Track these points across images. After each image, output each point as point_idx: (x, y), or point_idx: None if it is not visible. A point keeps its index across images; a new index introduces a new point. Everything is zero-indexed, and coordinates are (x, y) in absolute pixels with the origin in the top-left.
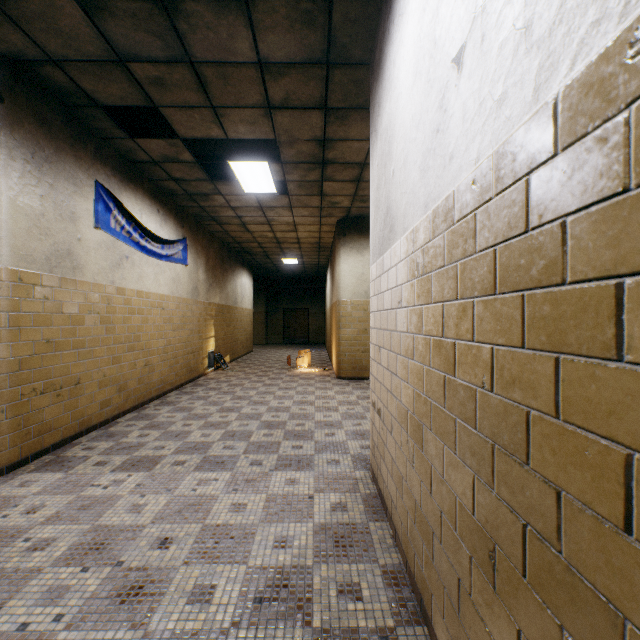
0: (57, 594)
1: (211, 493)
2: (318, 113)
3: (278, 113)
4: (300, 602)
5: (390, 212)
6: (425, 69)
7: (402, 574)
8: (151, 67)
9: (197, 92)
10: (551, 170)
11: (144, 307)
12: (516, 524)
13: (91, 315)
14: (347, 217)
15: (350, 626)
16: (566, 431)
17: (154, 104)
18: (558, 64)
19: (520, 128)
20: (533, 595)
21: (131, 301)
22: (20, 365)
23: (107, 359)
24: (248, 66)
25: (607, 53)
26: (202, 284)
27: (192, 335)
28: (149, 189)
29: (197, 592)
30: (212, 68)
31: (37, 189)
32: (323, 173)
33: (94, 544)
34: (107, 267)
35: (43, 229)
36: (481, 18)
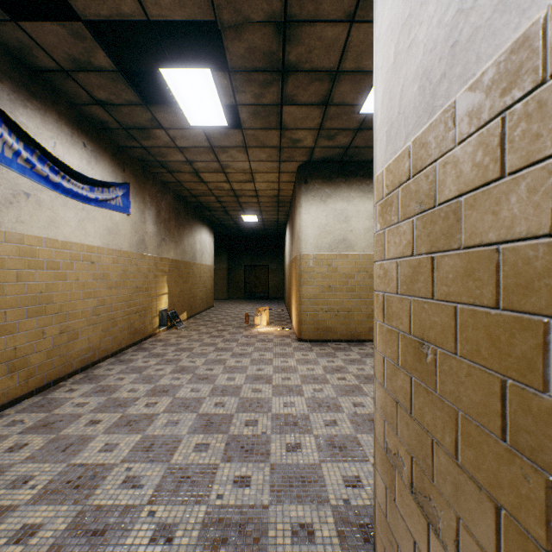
0: None
1: None
2: None
3: None
4: None
5: None
6: None
7: None
8: None
9: None
10: None
11: (59, 260)
12: None
13: None
14: (309, 162)
15: None
16: None
17: None
18: None
19: None
20: None
21: (35, 252)
22: None
23: None
24: None
25: None
26: (151, 237)
27: (137, 293)
28: (68, 115)
29: None
30: None
31: None
32: (283, 90)
33: None
34: None
35: None
36: None
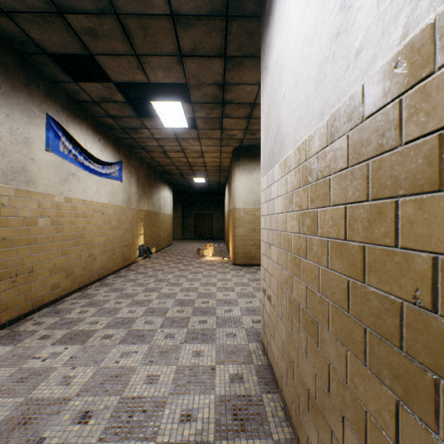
0: None
1: (131, 365)
2: (219, 60)
3: (188, 60)
4: None
5: (280, 130)
6: None
7: None
8: (84, 18)
9: (123, 41)
10: None
11: (88, 212)
12: None
13: (43, 218)
14: (240, 146)
15: None
16: None
17: (90, 52)
18: None
19: None
20: None
21: (77, 208)
22: None
23: (57, 252)
24: (163, 18)
25: None
26: (134, 196)
27: (126, 233)
28: (92, 123)
29: None
30: (134, 19)
31: None
32: (223, 111)
33: (22, 418)
34: (57, 181)
35: None
36: None
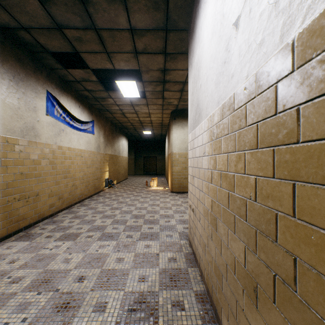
0: (24, 307)
1: (106, 252)
2: (161, 56)
3: (141, 56)
4: (152, 311)
5: (199, 106)
6: (218, 30)
7: (205, 296)
8: (75, 31)
9: (99, 45)
10: (290, 80)
11: (72, 156)
12: (269, 274)
13: (44, 160)
14: (176, 110)
15: (178, 324)
16: (299, 224)
17: (77, 51)
18: (294, 21)
19: (272, 58)
20: (279, 314)
21: (65, 153)
22: (7, 186)
23: (53, 182)
24: (125, 31)
25: (324, 12)
26: (102, 144)
27: (97, 170)
28: (74, 95)
29: (98, 305)
30: (106, 32)
31: (16, 95)
32: (164, 87)
33: (44, 279)
34: (53, 135)
35: (19, 115)
36: (249, 0)
